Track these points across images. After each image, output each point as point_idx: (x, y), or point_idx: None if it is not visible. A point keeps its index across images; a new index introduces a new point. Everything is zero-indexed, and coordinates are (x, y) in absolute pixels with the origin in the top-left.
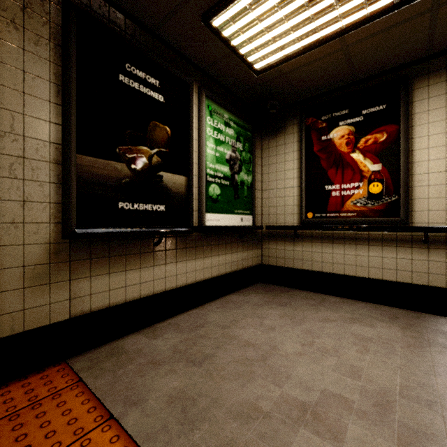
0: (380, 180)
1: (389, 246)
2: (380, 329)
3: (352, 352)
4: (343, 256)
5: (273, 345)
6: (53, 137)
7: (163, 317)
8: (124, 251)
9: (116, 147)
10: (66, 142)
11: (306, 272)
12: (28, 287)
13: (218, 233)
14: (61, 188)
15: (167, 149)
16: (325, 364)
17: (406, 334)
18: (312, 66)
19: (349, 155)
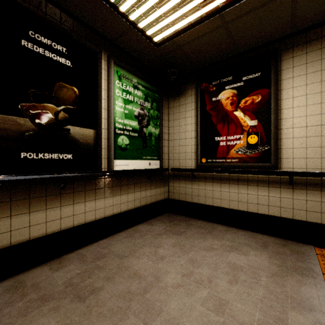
0: (256, 133)
1: (263, 186)
2: (252, 257)
3: (223, 282)
4: (228, 193)
5: (157, 276)
6: None
7: (73, 248)
8: (28, 195)
9: (19, 104)
10: None
11: (201, 205)
12: None
13: (128, 175)
14: None
15: (75, 107)
16: (197, 297)
17: (272, 263)
18: (201, 40)
19: (233, 113)
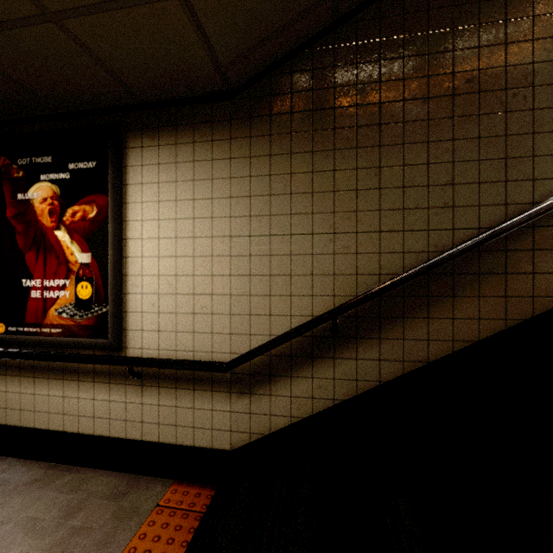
0: (90, 279)
1: (102, 382)
2: None
3: None
4: (47, 399)
5: None
6: None
7: None
8: None
9: None
10: None
11: None
12: None
13: None
14: None
15: None
16: None
17: None
18: None
19: (53, 232)
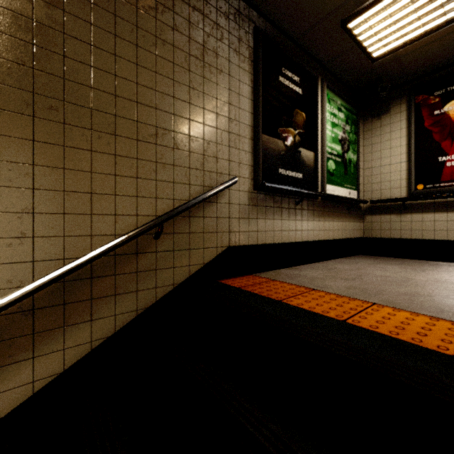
0: None
1: None
2: None
3: None
4: None
5: (407, 277)
6: (250, 122)
7: (297, 263)
8: (280, 205)
9: (278, 129)
10: (256, 125)
11: (416, 240)
12: (241, 218)
13: (333, 203)
14: (253, 156)
15: (303, 131)
16: None
17: None
18: (430, 46)
19: None
